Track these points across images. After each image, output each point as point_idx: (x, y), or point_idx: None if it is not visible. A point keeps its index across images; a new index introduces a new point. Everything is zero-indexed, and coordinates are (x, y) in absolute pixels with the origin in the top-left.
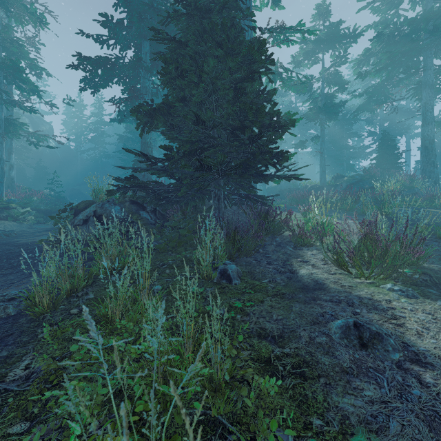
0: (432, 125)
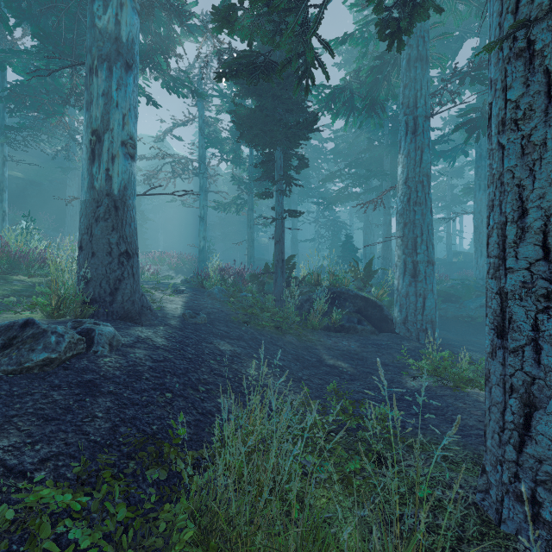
0: None
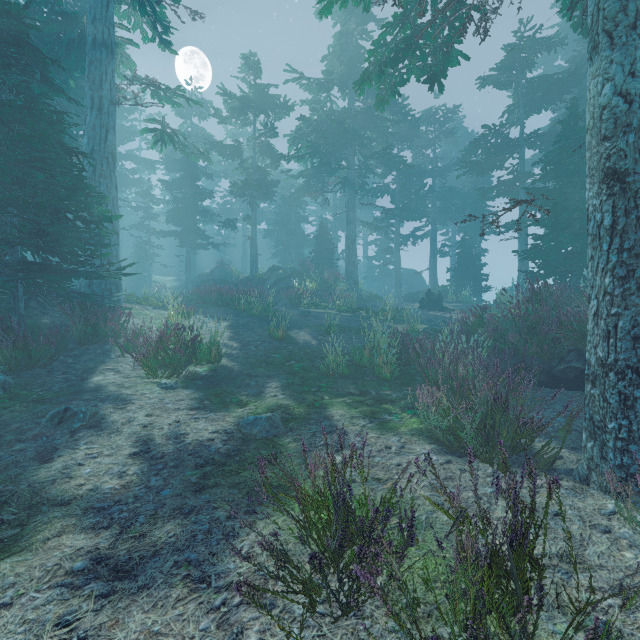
0: (353, 225)
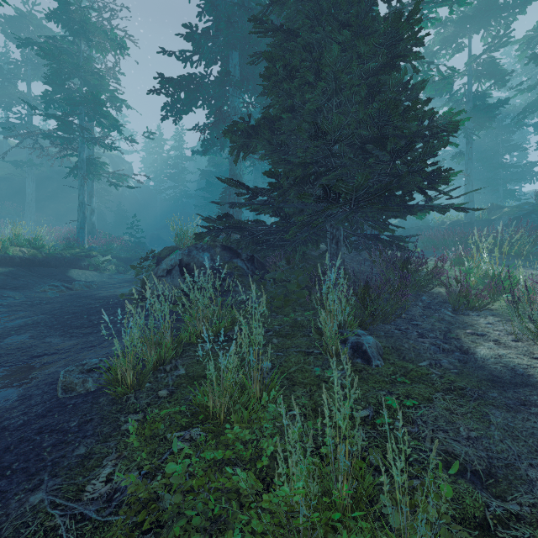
0: None
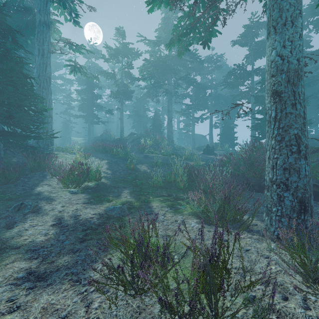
0: (171, 112)
